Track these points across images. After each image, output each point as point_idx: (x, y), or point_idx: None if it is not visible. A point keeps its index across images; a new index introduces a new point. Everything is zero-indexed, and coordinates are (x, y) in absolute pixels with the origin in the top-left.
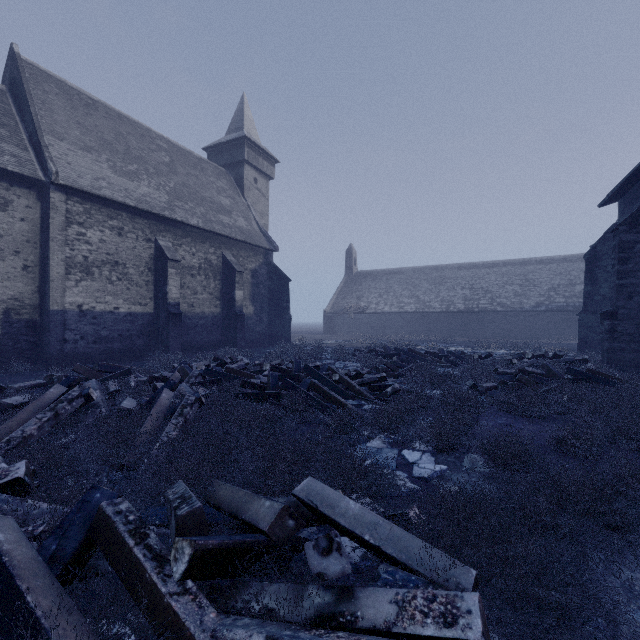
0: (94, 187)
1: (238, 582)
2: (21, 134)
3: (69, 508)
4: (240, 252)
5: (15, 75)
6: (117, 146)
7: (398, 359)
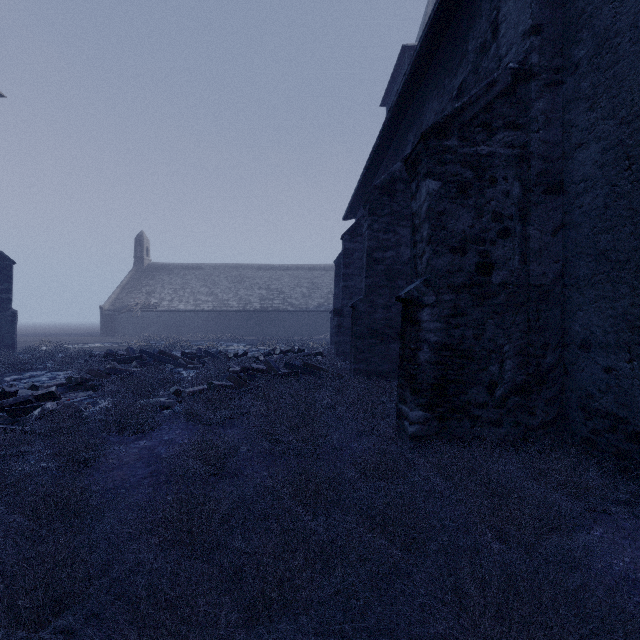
0: None
1: None
2: None
3: None
4: None
5: None
6: None
7: (139, 363)
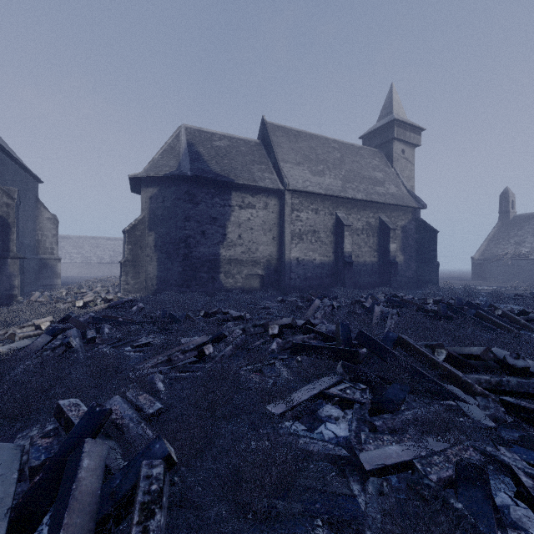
0: (304, 187)
1: (464, 373)
2: (269, 165)
3: None
4: (392, 213)
5: (264, 133)
6: (311, 157)
7: None
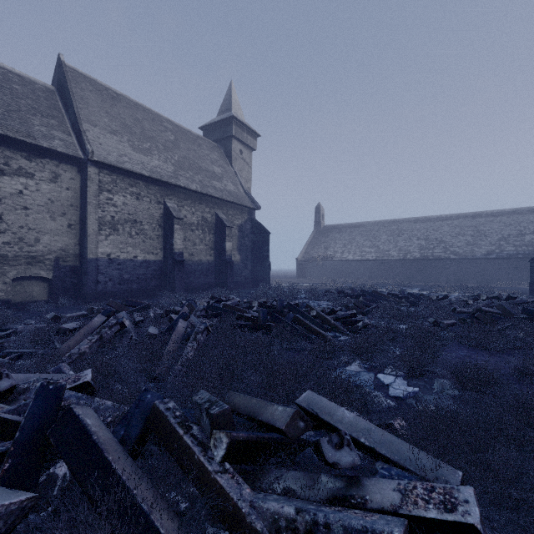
0: (119, 162)
1: (261, 468)
2: (66, 123)
3: (125, 406)
4: (229, 211)
5: (61, 78)
6: (135, 129)
7: (364, 299)
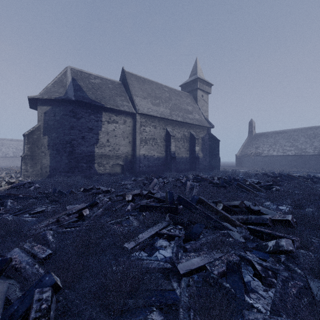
0: (148, 112)
1: (231, 215)
2: (127, 97)
3: None
4: (197, 130)
5: (124, 77)
6: (152, 94)
7: (280, 179)
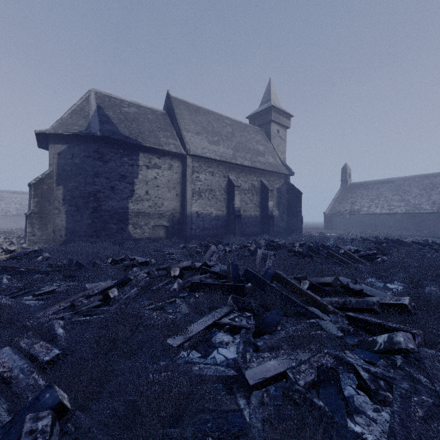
0: (202, 153)
1: (321, 297)
2: (173, 133)
3: None
4: (270, 178)
5: (169, 105)
6: (209, 129)
7: (387, 245)
